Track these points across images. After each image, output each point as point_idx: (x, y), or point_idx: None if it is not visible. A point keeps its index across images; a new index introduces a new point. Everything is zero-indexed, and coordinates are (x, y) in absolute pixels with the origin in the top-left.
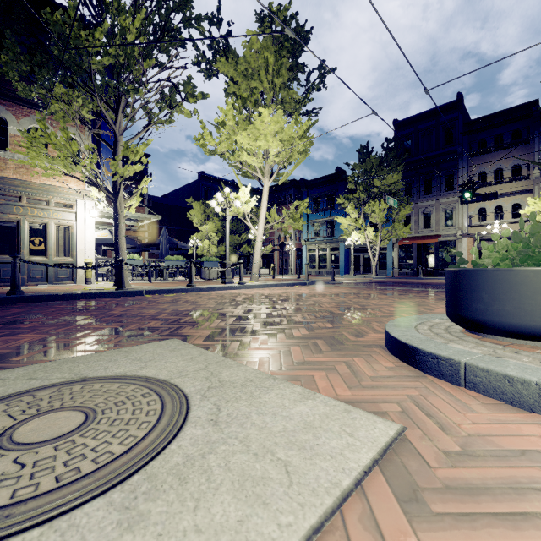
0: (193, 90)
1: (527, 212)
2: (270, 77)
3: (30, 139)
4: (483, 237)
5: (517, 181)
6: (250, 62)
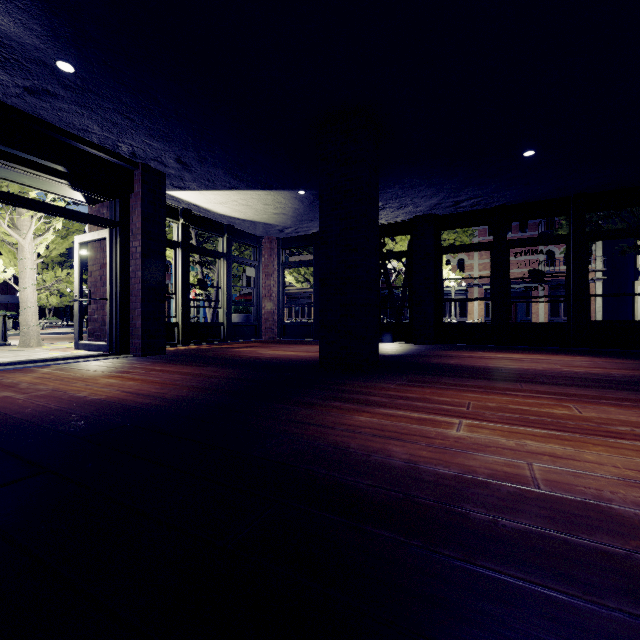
0: None
1: (289, 280)
2: None
3: None
4: (291, 296)
5: (309, 254)
6: None
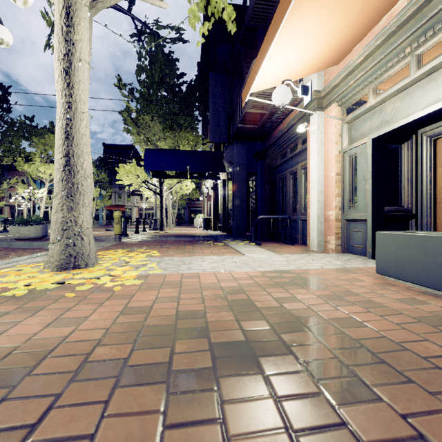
0: (25, 152)
1: (152, 201)
2: None
3: None
4: (142, 208)
5: None
6: (47, 141)
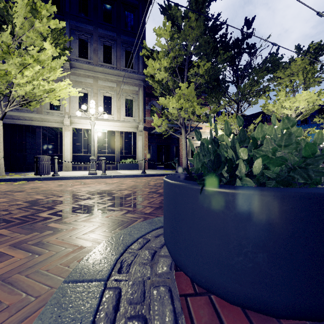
0: (269, 89)
1: None
2: (304, 74)
3: (222, 120)
4: None
5: None
6: (292, 69)
